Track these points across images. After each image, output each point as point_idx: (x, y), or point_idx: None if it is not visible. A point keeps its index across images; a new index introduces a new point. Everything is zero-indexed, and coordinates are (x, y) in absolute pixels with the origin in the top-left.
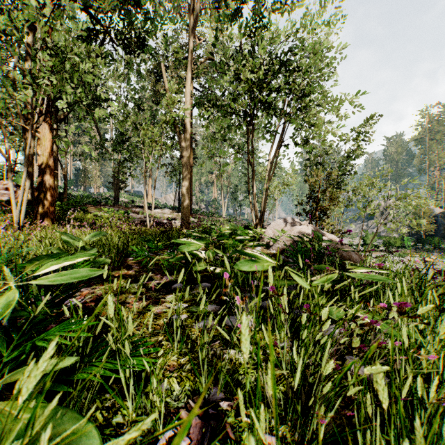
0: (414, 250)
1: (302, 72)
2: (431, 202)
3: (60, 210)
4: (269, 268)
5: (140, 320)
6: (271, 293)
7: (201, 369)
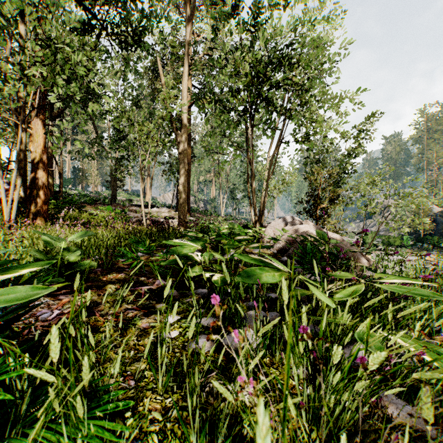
0: (414, 249)
1: (303, 66)
2: (434, 201)
3: (55, 208)
4: (282, 281)
5: (122, 338)
6: (286, 316)
7: (192, 423)
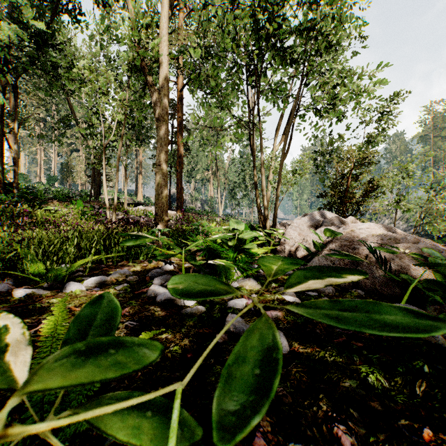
0: None
1: None
2: None
3: None
4: None
5: None
6: None
7: None
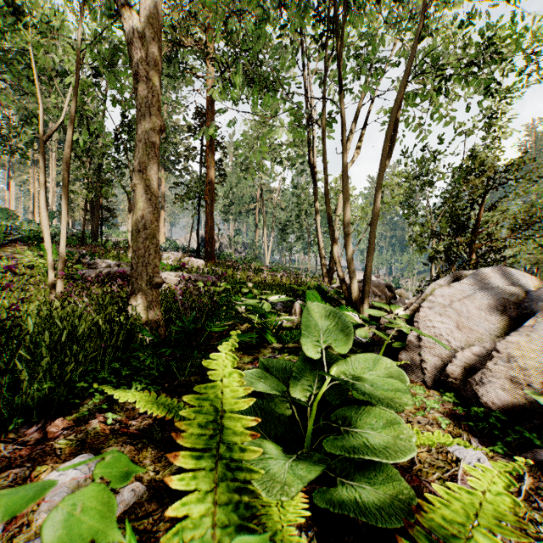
0: None
1: None
2: None
3: None
4: None
5: None
6: None
7: None
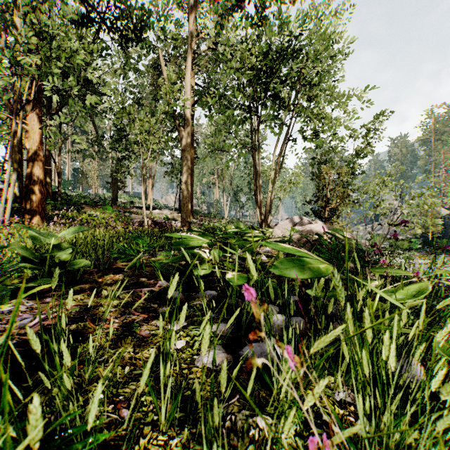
0: (422, 253)
1: (312, 59)
2: (446, 201)
3: (52, 209)
4: (334, 273)
5: (115, 350)
6: (349, 323)
7: None
